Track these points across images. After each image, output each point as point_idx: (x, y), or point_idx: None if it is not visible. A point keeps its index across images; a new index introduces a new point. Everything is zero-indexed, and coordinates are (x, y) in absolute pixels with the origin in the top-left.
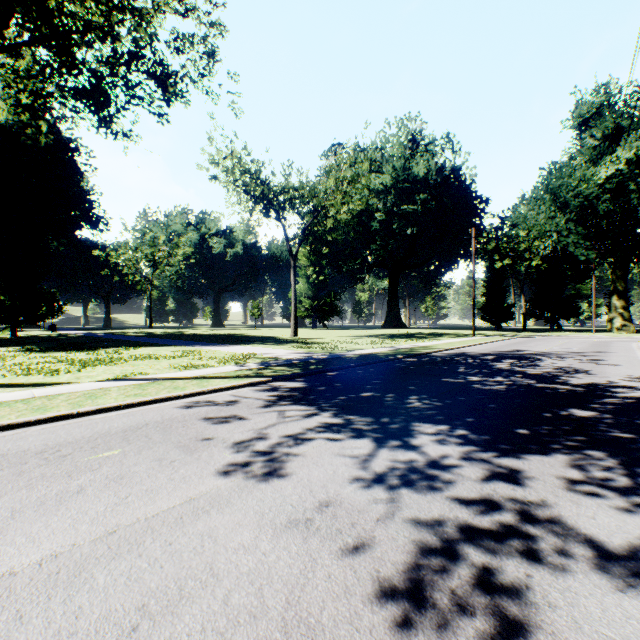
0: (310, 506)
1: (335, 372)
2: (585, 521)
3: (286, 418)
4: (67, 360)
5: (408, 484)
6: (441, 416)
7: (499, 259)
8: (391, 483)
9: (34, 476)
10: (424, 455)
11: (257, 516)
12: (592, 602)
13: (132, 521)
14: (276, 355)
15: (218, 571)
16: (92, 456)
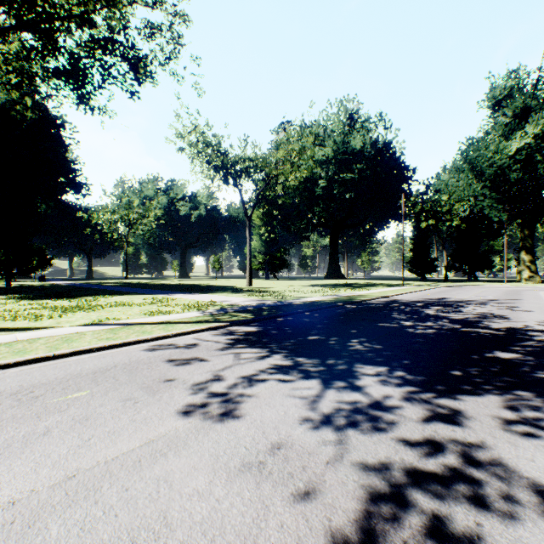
0: (263, 448)
1: (285, 317)
2: (525, 464)
3: (241, 360)
4: (51, 307)
5: (354, 425)
6: (380, 358)
7: (424, 220)
8: (338, 424)
9: (5, 417)
10: (367, 396)
11: (212, 459)
12: None
13: (92, 465)
14: (233, 302)
15: (171, 520)
16: (62, 397)
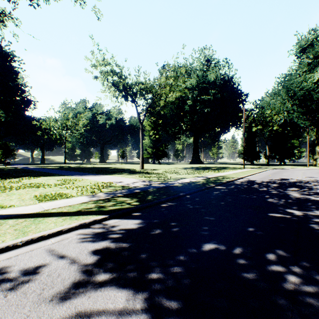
0: None
1: (168, 203)
2: None
3: None
4: None
5: None
6: None
7: (254, 126)
8: None
9: None
10: None
11: None
12: None
13: None
14: (125, 183)
15: None
16: None
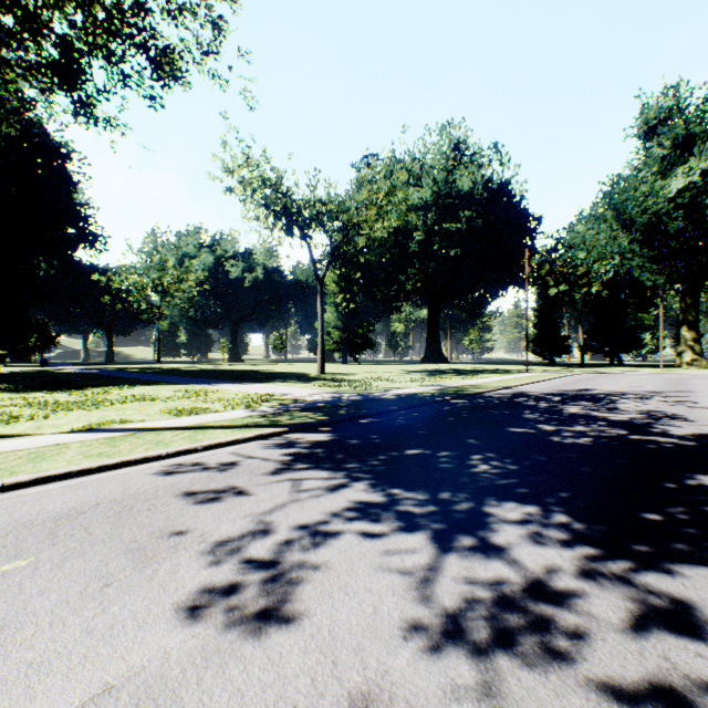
0: None
1: (370, 419)
2: None
3: (302, 493)
4: (38, 403)
5: (508, 642)
6: (523, 488)
7: (554, 285)
8: (477, 639)
9: None
10: (518, 568)
11: None
12: None
13: None
14: (298, 396)
15: None
16: None
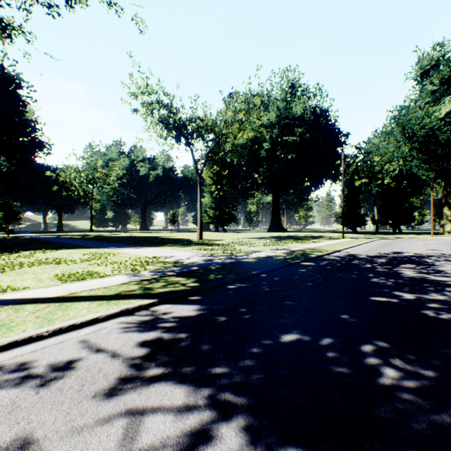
0: None
1: (237, 284)
2: None
3: None
4: None
5: None
6: None
7: (357, 179)
8: None
9: None
10: None
11: None
12: None
13: None
14: (178, 258)
15: None
16: None
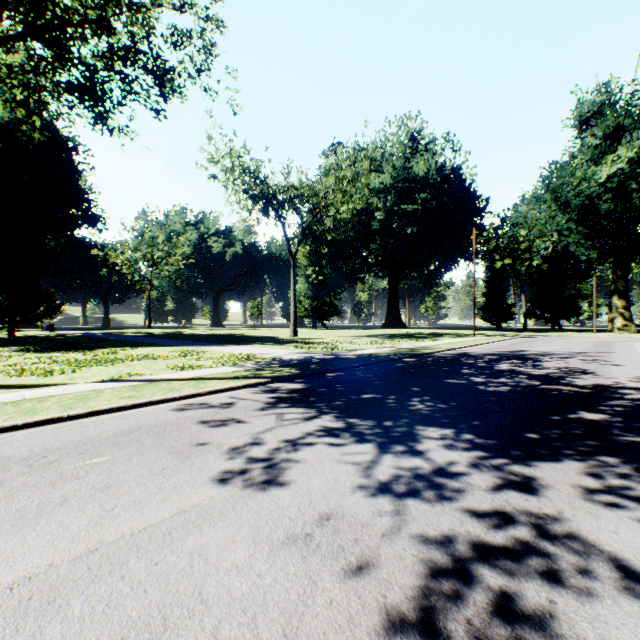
0: (310, 519)
1: (335, 373)
2: (607, 536)
3: (285, 421)
4: (62, 360)
5: (414, 494)
6: (446, 419)
7: (499, 259)
8: (396, 493)
9: (16, 485)
10: (430, 462)
11: (252, 531)
12: (625, 634)
13: (116, 537)
14: (275, 355)
15: (208, 596)
16: (79, 463)
